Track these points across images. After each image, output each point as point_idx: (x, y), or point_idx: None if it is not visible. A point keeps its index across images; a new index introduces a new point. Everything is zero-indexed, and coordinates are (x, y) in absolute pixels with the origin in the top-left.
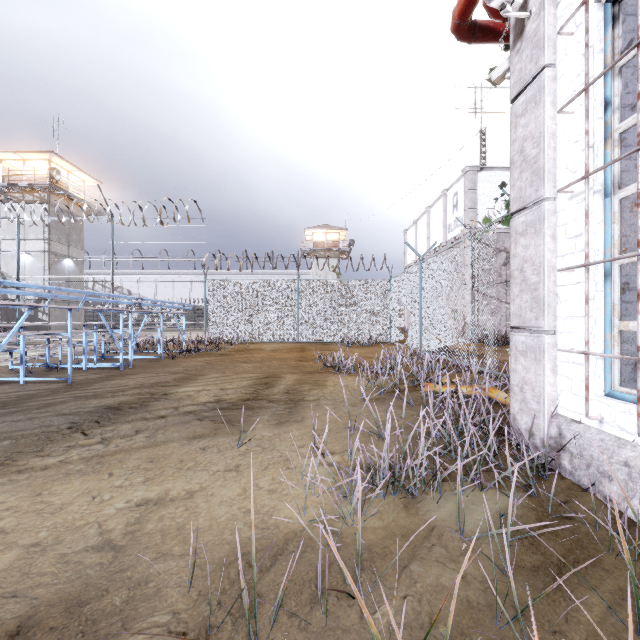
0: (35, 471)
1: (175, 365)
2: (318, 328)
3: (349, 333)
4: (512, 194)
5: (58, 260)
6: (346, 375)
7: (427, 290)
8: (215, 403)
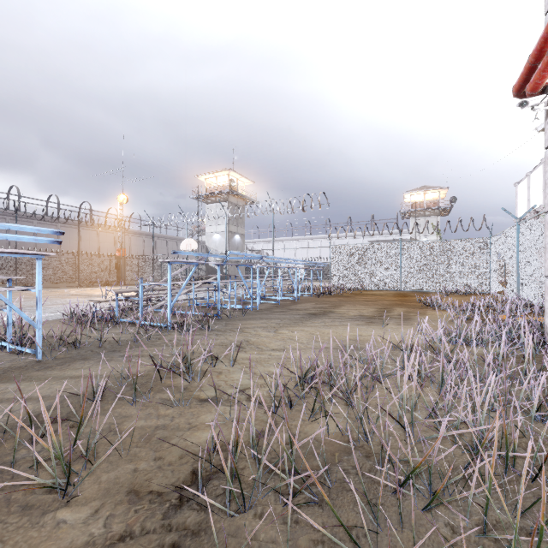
0: (308, 326)
1: (322, 300)
2: (418, 280)
3: (447, 284)
4: (545, 201)
5: (232, 236)
6: (441, 310)
7: (523, 248)
8: (360, 316)
